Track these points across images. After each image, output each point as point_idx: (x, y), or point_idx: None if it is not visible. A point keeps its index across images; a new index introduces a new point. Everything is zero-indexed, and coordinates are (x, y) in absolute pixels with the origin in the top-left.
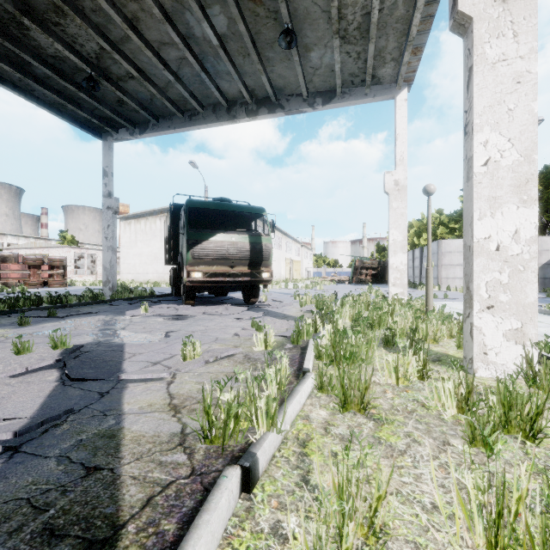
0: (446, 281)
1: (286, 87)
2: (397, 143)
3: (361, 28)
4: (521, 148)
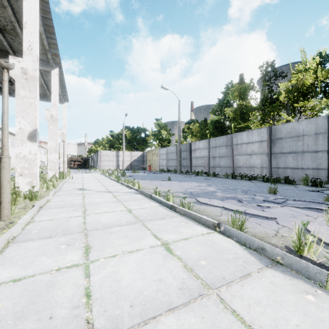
0: (102, 167)
1: (12, 87)
2: (63, 120)
3: (43, 86)
4: (55, 144)
